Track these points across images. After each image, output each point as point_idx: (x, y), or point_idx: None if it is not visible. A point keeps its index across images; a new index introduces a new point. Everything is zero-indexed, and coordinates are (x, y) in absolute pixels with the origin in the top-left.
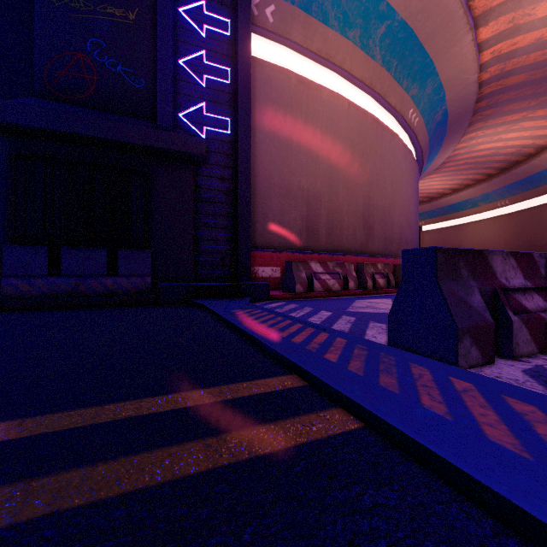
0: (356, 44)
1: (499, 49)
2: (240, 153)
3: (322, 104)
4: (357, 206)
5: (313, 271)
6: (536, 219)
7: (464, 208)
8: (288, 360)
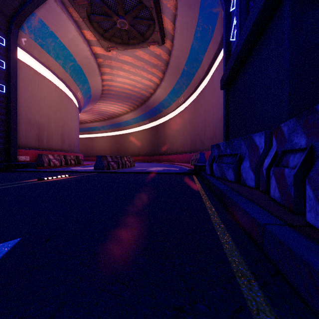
0: (61, 65)
1: (108, 83)
2: (12, 104)
3: (45, 84)
4: (59, 130)
5: (50, 158)
6: (119, 139)
7: (95, 130)
8: (84, 171)
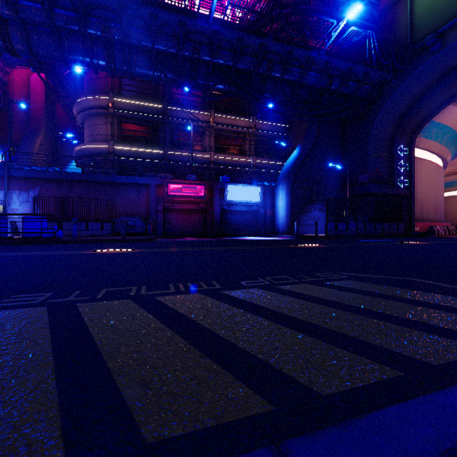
0: (438, 142)
1: None
2: (412, 191)
3: (424, 166)
4: (433, 202)
5: (437, 228)
6: None
7: (451, 186)
8: None
